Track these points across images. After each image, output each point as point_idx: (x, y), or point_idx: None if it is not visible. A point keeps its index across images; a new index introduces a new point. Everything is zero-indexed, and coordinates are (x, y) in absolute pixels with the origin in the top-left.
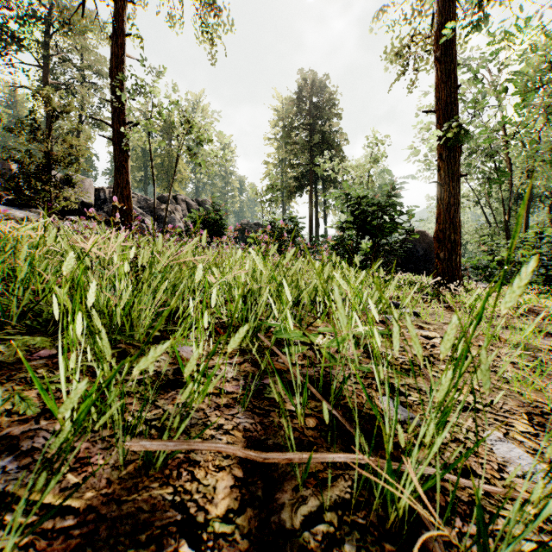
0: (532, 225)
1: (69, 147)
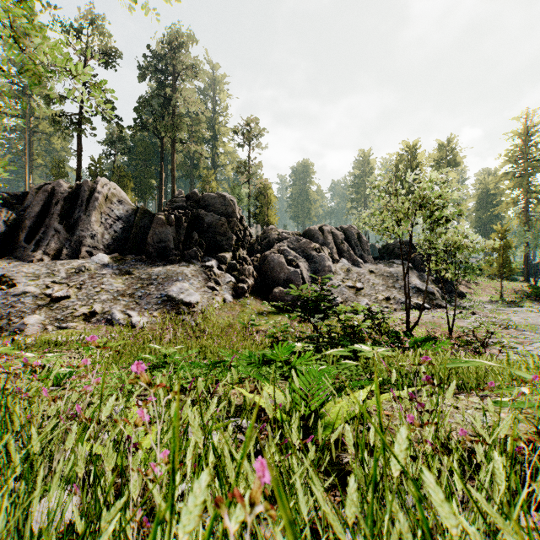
0: None
1: None
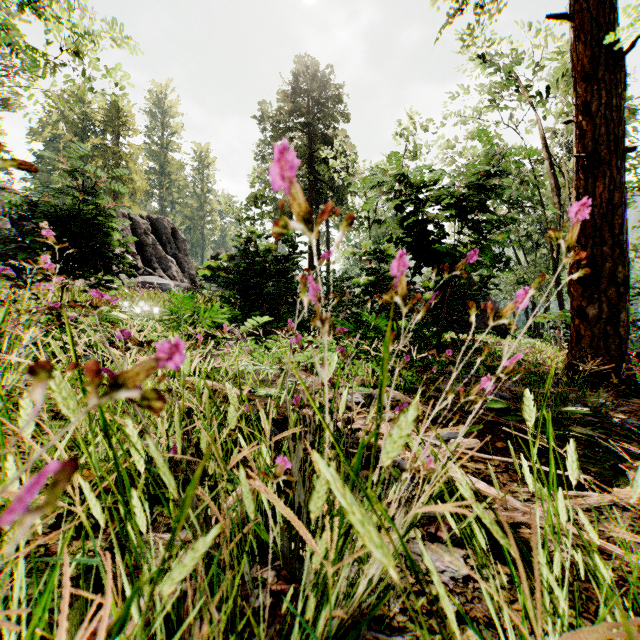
0: None
1: None
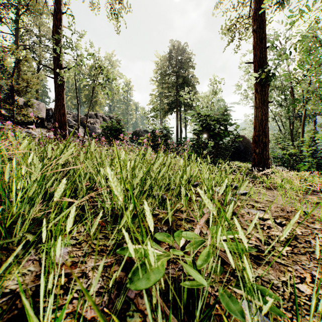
0: (307, 132)
1: (26, 82)
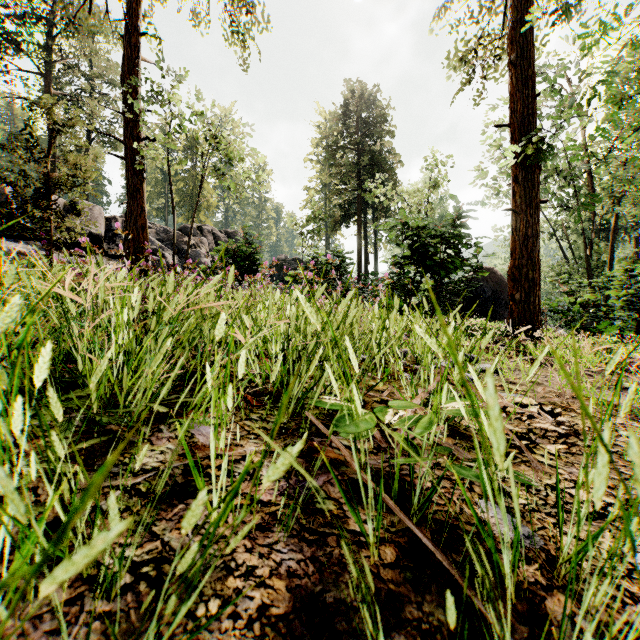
0: (619, 261)
1: (72, 168)
